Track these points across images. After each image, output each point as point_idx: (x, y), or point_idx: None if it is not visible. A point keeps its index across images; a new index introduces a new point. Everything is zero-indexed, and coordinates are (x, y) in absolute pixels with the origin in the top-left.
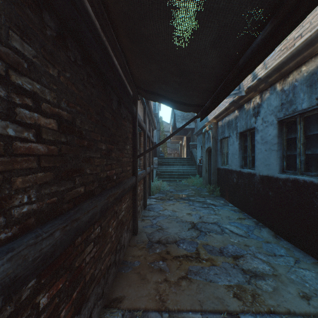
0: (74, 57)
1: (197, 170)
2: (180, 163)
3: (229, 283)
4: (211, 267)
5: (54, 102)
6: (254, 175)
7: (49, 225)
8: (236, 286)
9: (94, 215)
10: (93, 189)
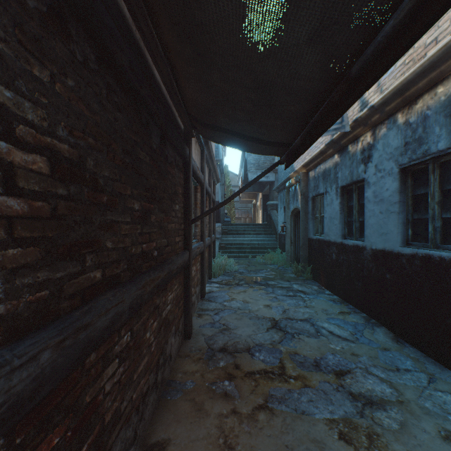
0: (83, 56)
1: (278, 241)
2: (254, 231)
3: (332, 416)
4: (303, 390)
5: (43, 125)
6: (363, 248)
7: (29, 341)
8: (343, 421)
9: (118, 316)
10: (118, 272)
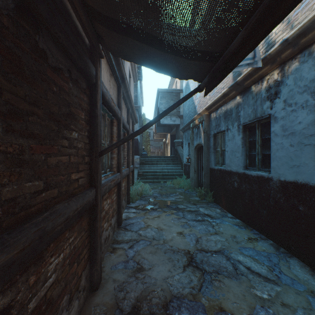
0: None
1: (183, 169)
2: (164, 162)
3: None
4: None
5: None
6: (269, 179)
7: None
8: None
9: None
10: None
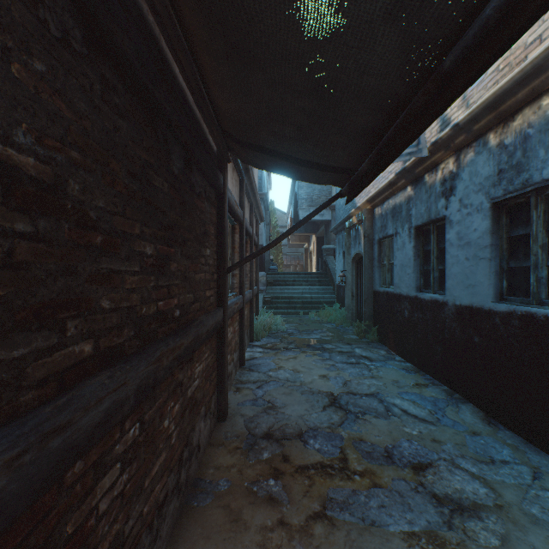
0: (62, 30)
1: (336, 294)
2: (306, 282)
3: (411, 528)
4: (372, 491)
5: None
6: (444, 304)
7: None
8: (426, 535)
9: (117, 406)
10: (121, 342)
